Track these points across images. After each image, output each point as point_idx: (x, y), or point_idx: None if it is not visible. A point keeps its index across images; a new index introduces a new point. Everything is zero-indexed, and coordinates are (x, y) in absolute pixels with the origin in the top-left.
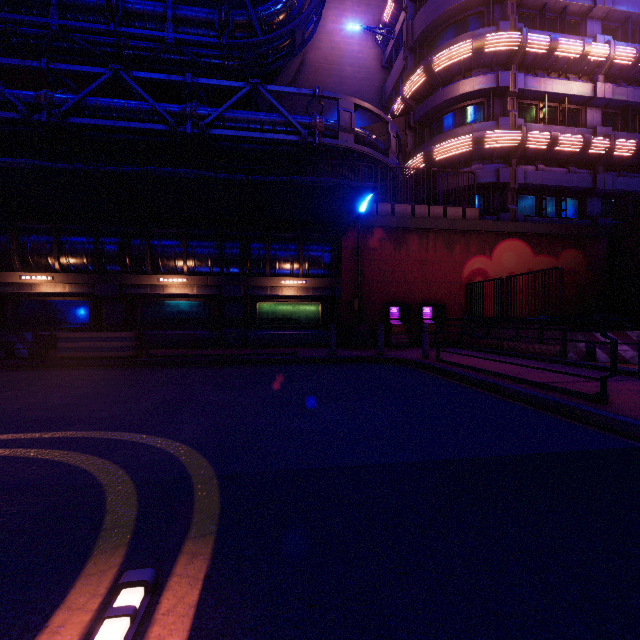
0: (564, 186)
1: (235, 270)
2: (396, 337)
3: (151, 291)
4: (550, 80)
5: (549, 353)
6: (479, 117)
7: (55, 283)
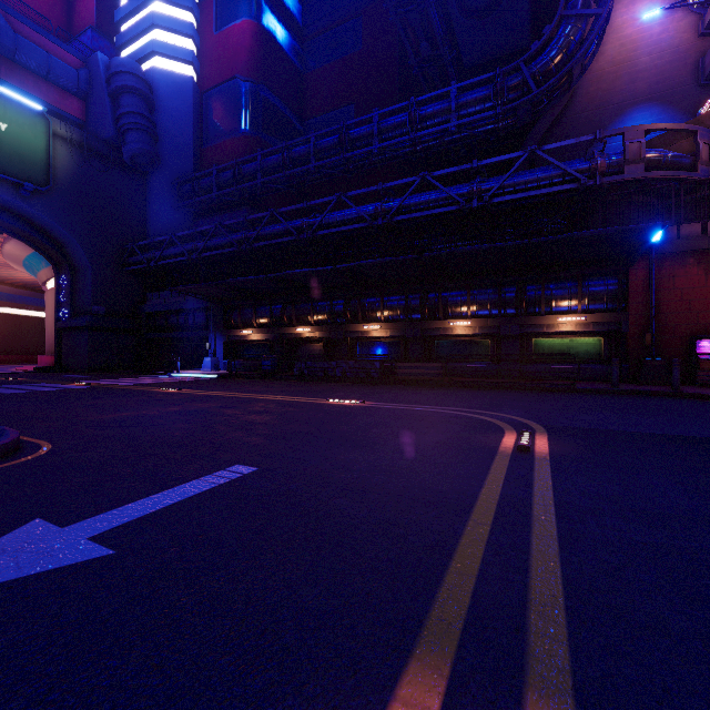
0: None
1: (511, 311)
2: (705, 374)
3: (443, 333)
4: None
5: None
6: None
7: (381, 330)
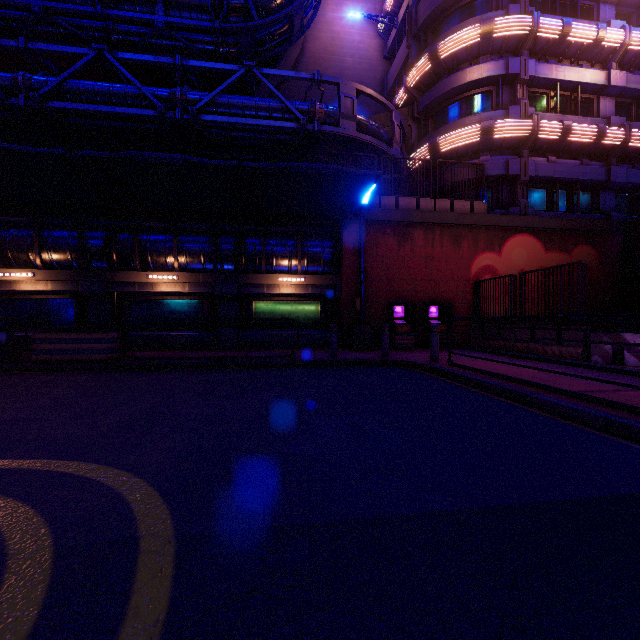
0: (577, 179)
1: (229, 267)
2: (401, 338)
3: (139, 289)
4: (562, 67)
5: (570, 356)
6: (487, 106)
7: (36, 280)
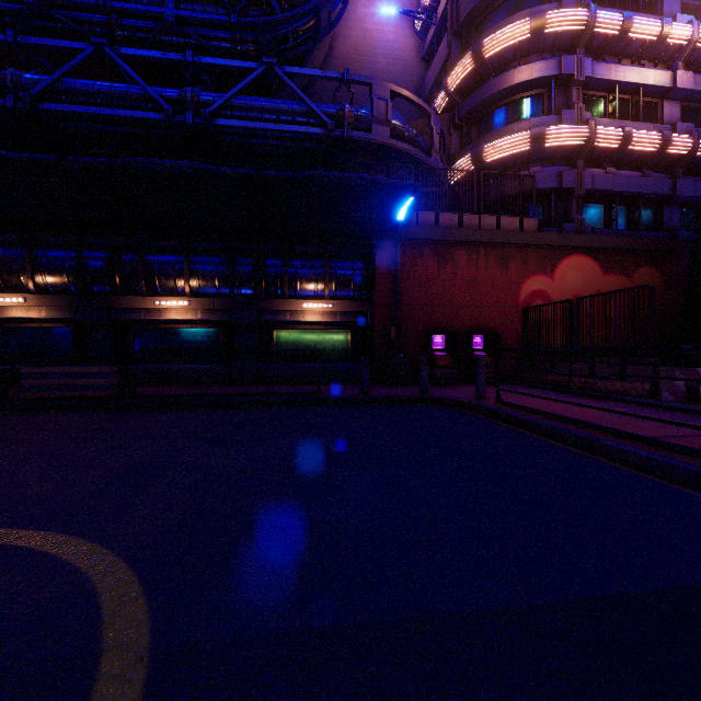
0: (638, 192)
1: (248, 291)
2: (441, 371)
3: (146, 316)
4: (622, 67)
5: (635, 392)
6: (537, 111)
7: (28, 306)
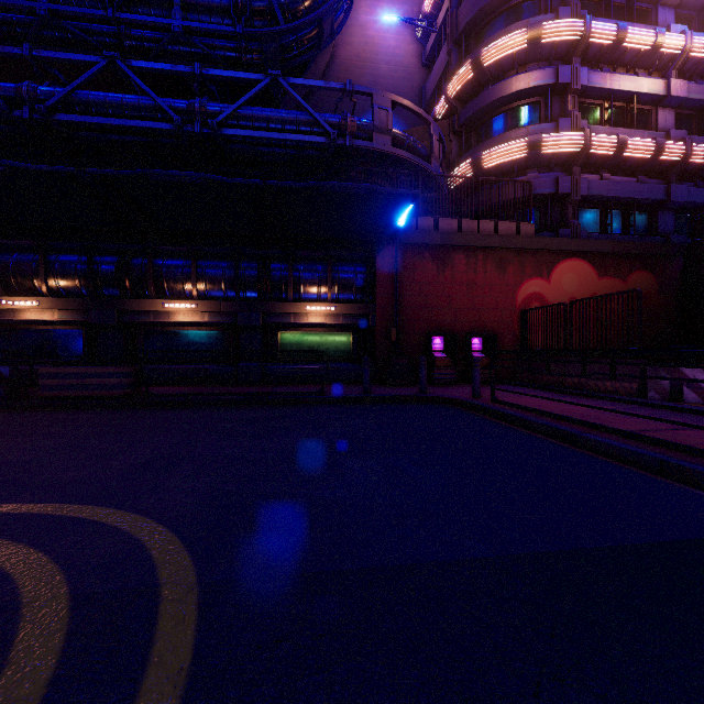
0: (633, 198)
1: (253, 294)
2: (440, 372)
3: (155, 318)
4: (617, 76)
5: (624, 392)
6: (535, 119)
7: (42, 309)
